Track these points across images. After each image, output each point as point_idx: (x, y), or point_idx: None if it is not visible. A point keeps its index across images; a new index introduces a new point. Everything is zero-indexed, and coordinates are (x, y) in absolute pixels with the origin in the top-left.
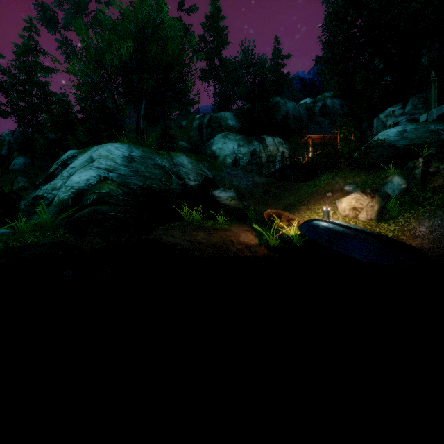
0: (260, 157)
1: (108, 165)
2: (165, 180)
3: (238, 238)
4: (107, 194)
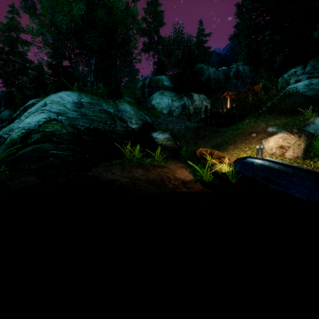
0: (189, 110)
1: (59, 109)
2: (110, 122)
3: (175, 174)
4: (51, 133)
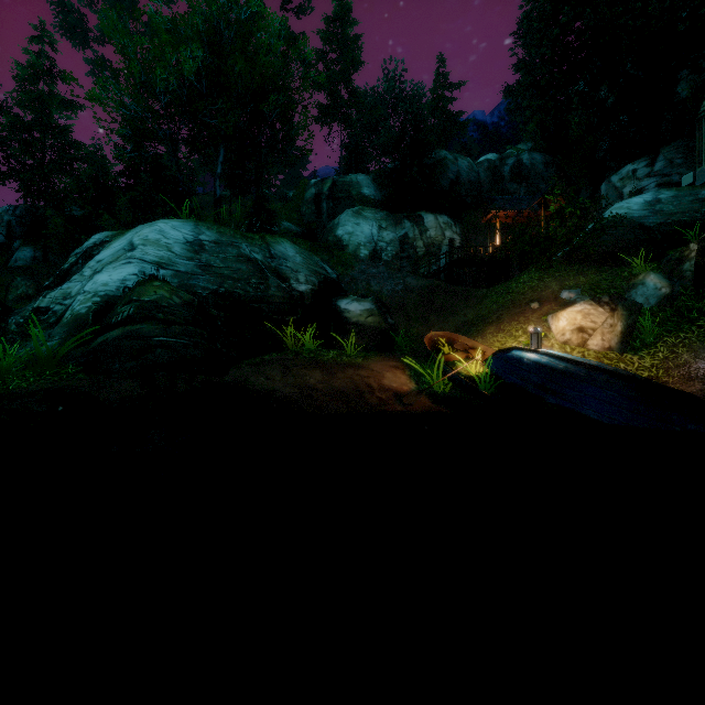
0: (415, 248)
1: (159, 256)
2: (256, 281)
3: (381, 380)
4: (154, 304)
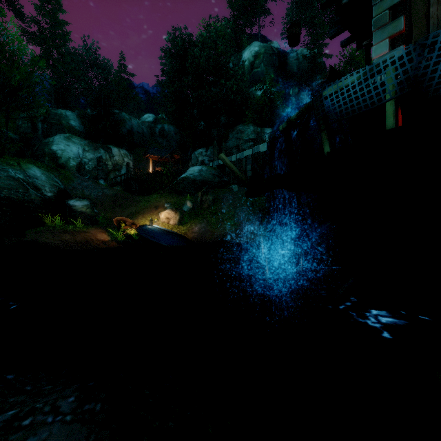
0: (107, 165)
1: None
2: (22, 191)
3: (97, 237)
4: None
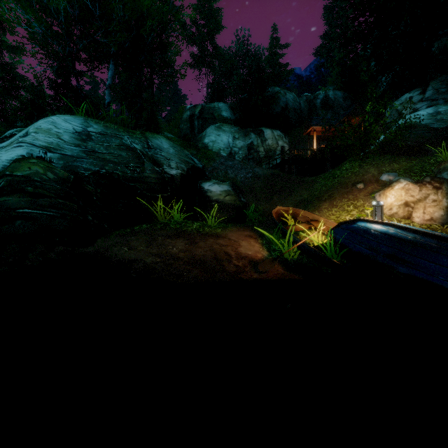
0: (258, 152)
1: (48, 141)
2: (134, 165)
3: (238, 248)
4: (25, 179)
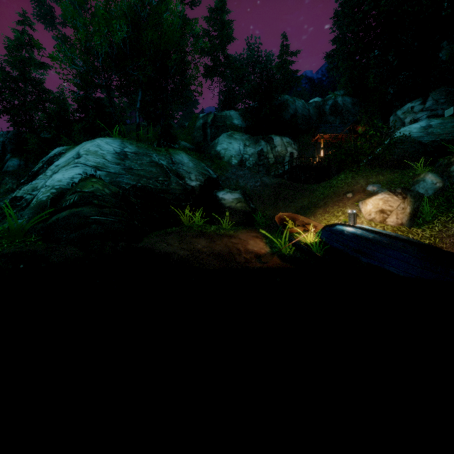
0: (267, 158)
1: (96, 162)
2: (162, 179)
3: (246, 246)
4: (91, 194)
